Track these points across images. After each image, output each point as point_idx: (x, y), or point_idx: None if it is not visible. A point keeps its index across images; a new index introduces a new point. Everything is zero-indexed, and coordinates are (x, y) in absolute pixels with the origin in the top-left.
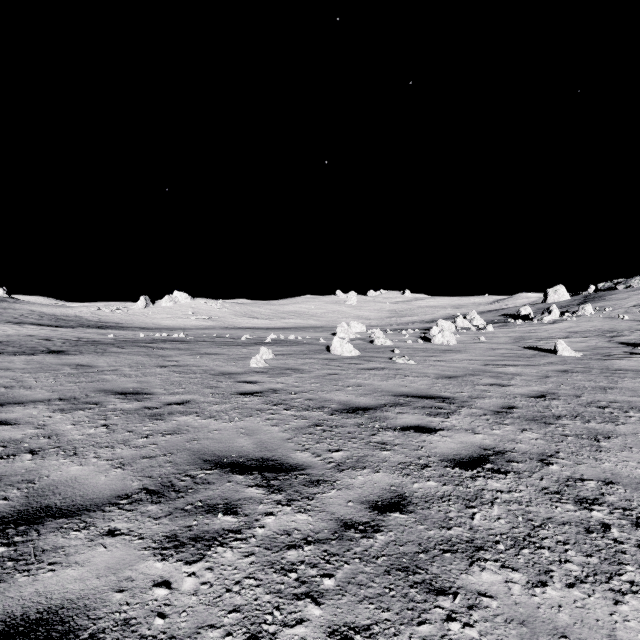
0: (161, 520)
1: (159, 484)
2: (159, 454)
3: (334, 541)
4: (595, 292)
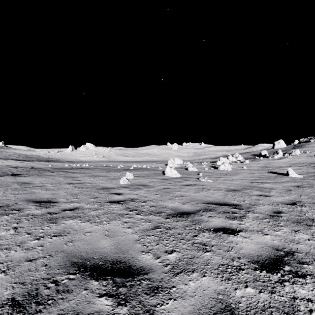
0: None
1: (26, 293)
2: (40, 256)
3: None
4: (299, 143)
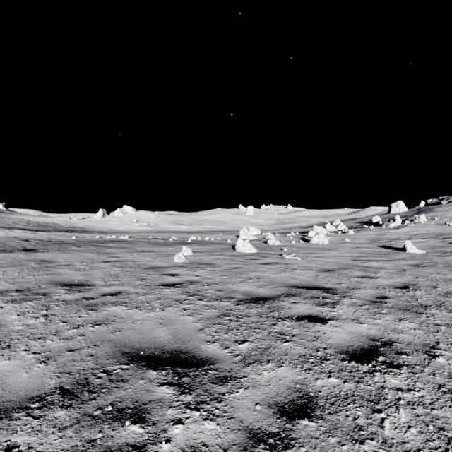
0: (65, 431)
1: (75, 382)
2: (84, 346)
3: None
4: (425, 206)
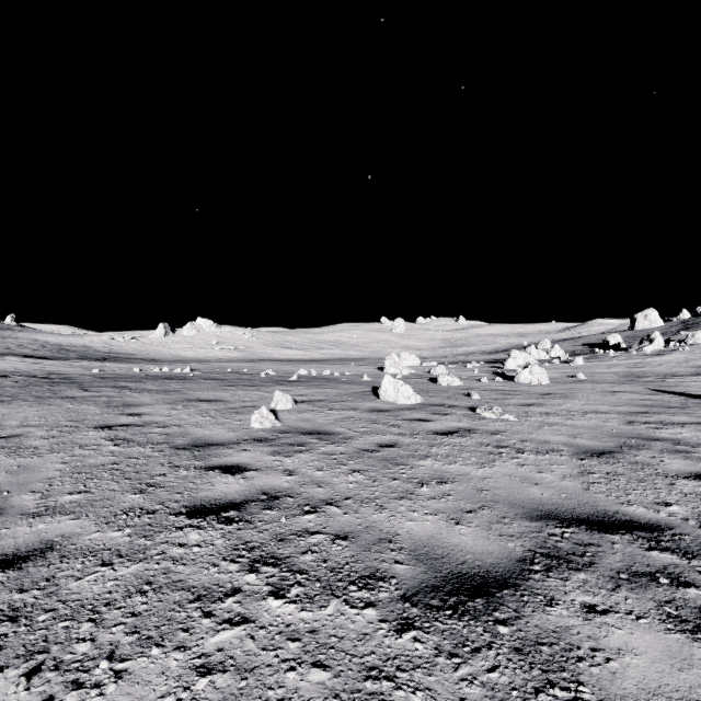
0: None
1: None
2: None
3: None
4: (694, 317)
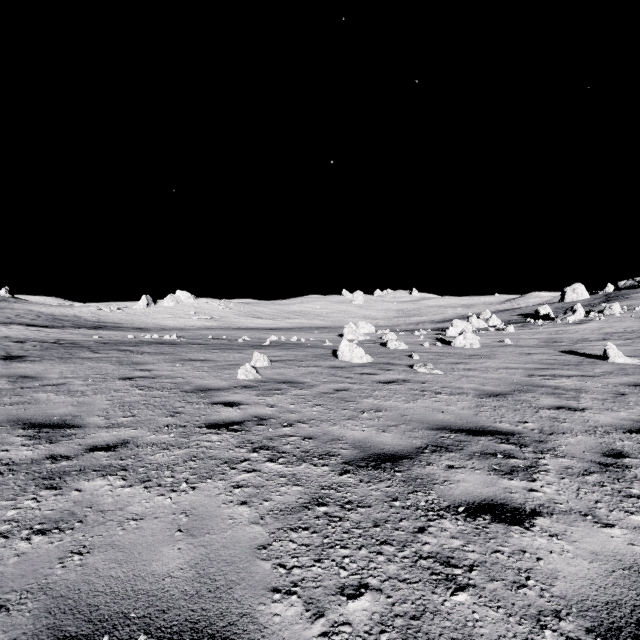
0: None
1: None
2: None
3: None
4: (616, 290)
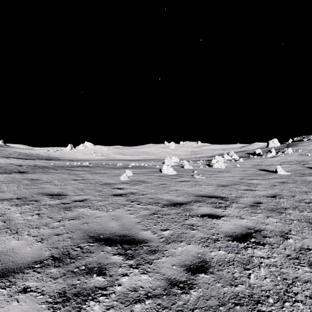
0: (57, 280)
1: (61, 253)
2: (64, 232)
3: (164, 296)
4: (292, 142)
